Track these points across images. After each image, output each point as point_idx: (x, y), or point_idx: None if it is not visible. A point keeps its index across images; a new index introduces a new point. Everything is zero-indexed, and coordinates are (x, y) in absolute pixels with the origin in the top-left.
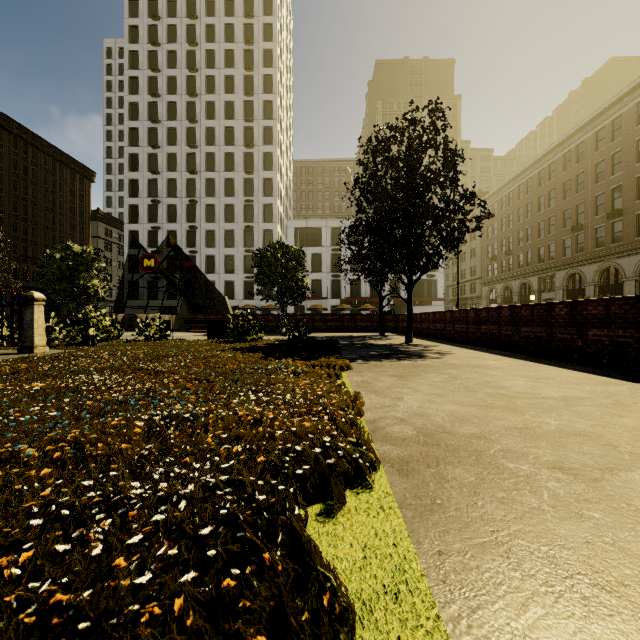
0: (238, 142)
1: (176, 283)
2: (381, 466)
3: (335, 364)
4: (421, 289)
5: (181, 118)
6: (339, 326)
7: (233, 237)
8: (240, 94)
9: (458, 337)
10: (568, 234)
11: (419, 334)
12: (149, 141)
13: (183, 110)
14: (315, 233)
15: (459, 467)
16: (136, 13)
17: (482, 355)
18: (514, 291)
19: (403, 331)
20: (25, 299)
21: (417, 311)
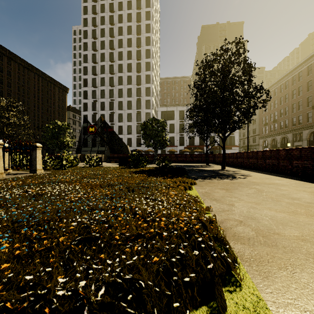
0: (133, 70)
1: (104, 139)
2: (241, 265)
3: (187, 181)
4: (226, 141)
5: (107, 60)
6: (184, 160)
7: (131, 116)
8: (134, 47)
9: (251, 166)
10: (310, 110)
11: (227, 164)
12: (92, 72)
13: (108, 56)
14: (171, 113)
15: (305, 270)
16: (86, 12)
17: (269, 177)
18: (278, 141)
19: (218, 162)
20: (32, 146)
21: None
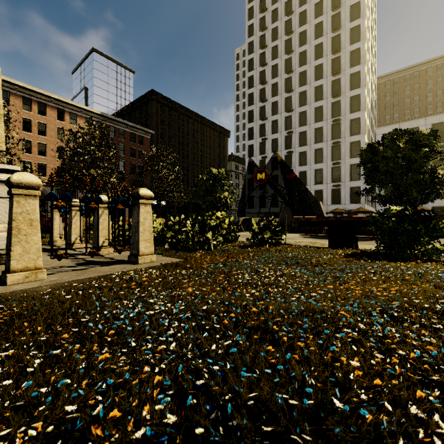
0: (326, 74)
1: (280, 192)
2: None
3: None
4: None
5: (281, 74)
6: None
7: (321, 154)
8: (328, 34)
9: None
10: None
11: None
12: (260, 99)
13: (282, 67)
14: None
15: None
16: (252, 16)
17: None
18: None
19: None
20: (133, 197)
21: None
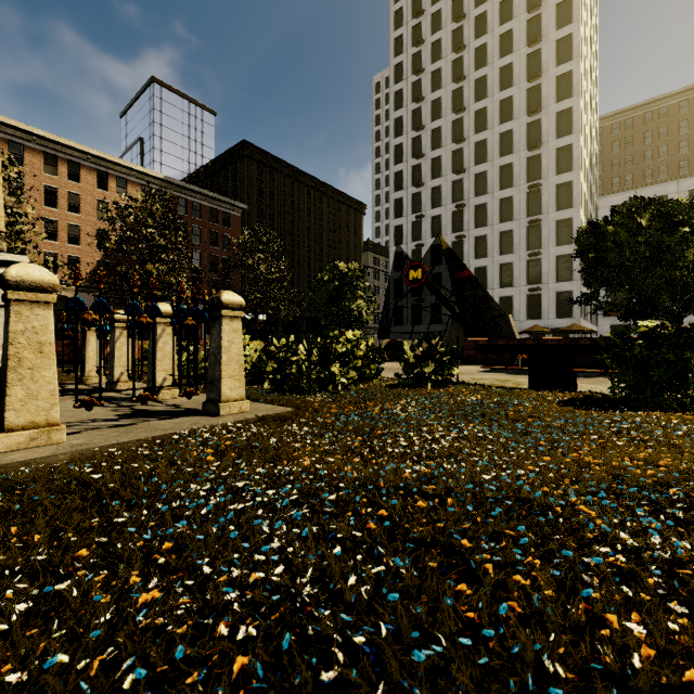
0: (518, 113)
1: (446, 299)
2: None
3: None
4: None
5: (446, 113)
6: None
7: (511, 239)
8: (521, 49)
9: None
10: None
11: None
12: (413, 153)
13: (448, 103)
14: None
15: None
16: (400, 22)
17: None
18: None
19: None
20: (211, 306)
21: None
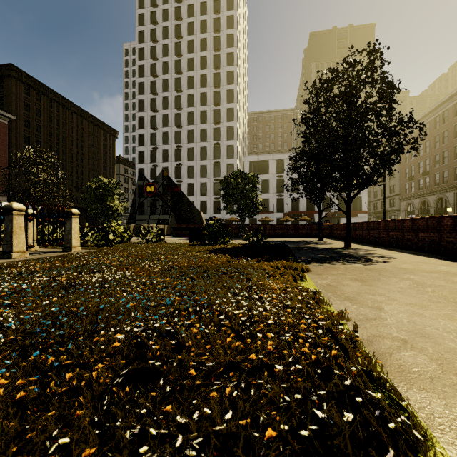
0: (209, 103)
1: (168, 203)
2: (436, 440)
3: (296, 266)
4: None
5: (171, 90)
6: (285, 233)
7: (206, 170)
8: (211, 69)
9: (393, 243)
10: None
11: (353, 240)
12: (151, 107)
13: (172, 84)
14: (264, 164)
15: None
16: (143, 22)
17: (427, 260)
18: (431, 204)
19: (337, 237)
20: (66, 213)
21: (344, 221)
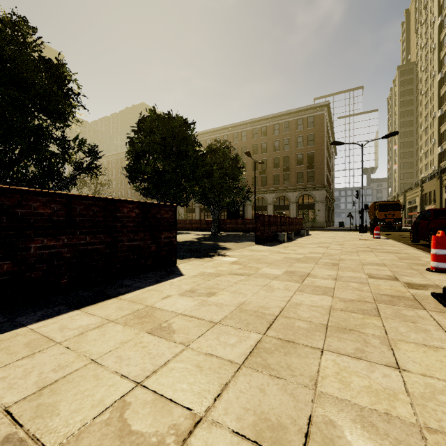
0: None
1: None
2: None
3: None
4: None
5: None
6: None
7: None
8: None
9: None
10: (129, 189)
11: None
12: None
13: None
14: None
15: None
16: None
17: None
18: None
19: None
20: None
21: None
